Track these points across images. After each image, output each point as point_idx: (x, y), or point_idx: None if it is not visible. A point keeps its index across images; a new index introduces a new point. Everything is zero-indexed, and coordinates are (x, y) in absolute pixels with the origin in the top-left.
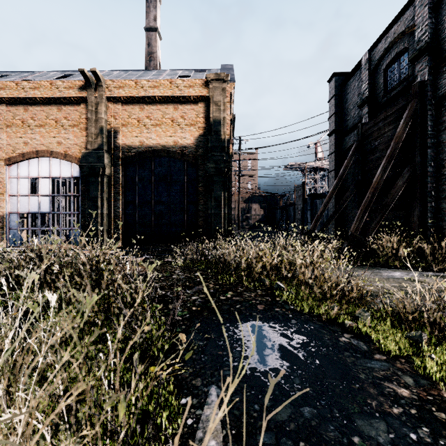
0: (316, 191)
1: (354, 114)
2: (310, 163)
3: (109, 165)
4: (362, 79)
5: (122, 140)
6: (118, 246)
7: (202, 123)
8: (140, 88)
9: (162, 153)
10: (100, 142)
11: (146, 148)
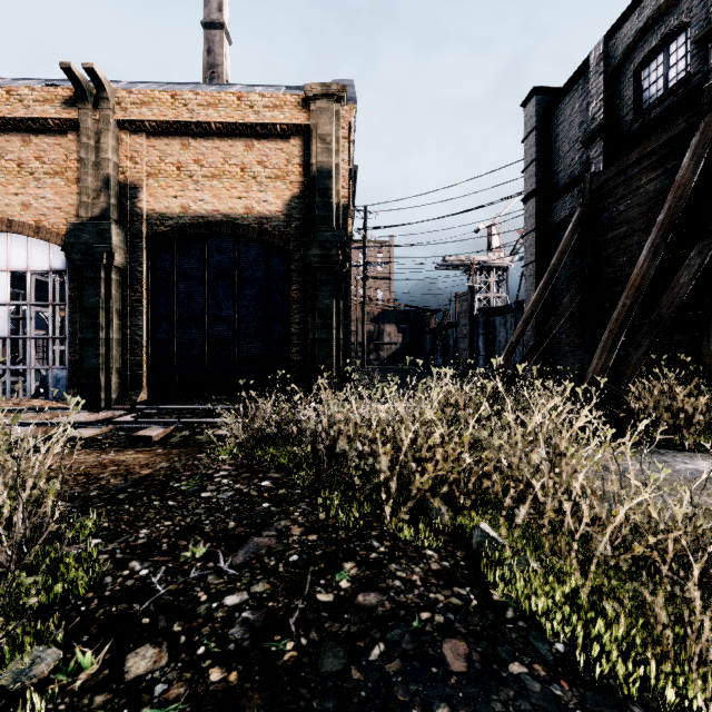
0: (489, 303)
1: (572, 160)
2: (480, 257)
3: (121, 248)
4: (589, 93)
5: (147, 202)
6: (139, 399)
7: (297, 175)
8: (181, 106)
9: (222, 228)
10: (104, 205)
11: (194, 218)
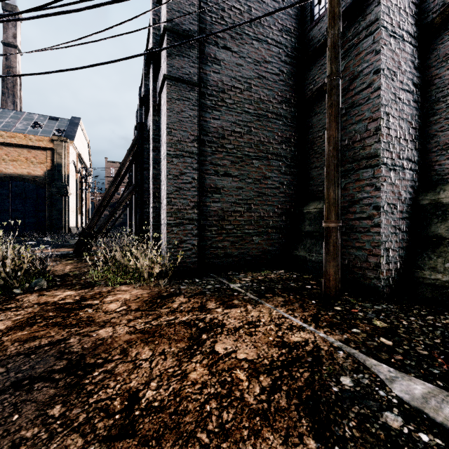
0: None
1: None
2: None
3: None
4: None
5: None
6: None
7: (50, 163)
8: None
9: (18, 179)
10: None
11: (5, 174)
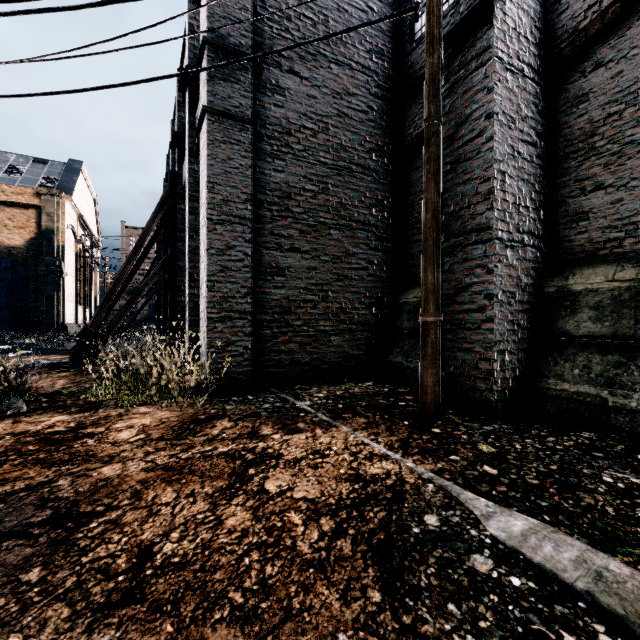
0: None
1: None
2: None
3: None
4: None
5: None
6: None
7: (34, 228)
8: None
9: None
10: None
11: None
